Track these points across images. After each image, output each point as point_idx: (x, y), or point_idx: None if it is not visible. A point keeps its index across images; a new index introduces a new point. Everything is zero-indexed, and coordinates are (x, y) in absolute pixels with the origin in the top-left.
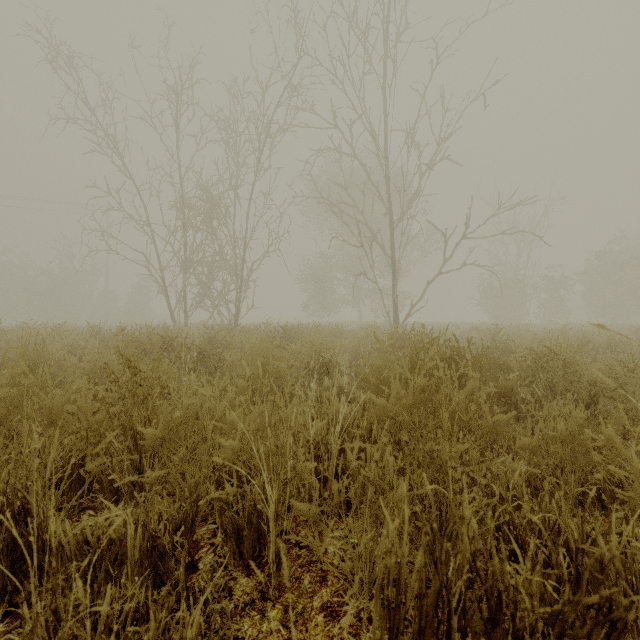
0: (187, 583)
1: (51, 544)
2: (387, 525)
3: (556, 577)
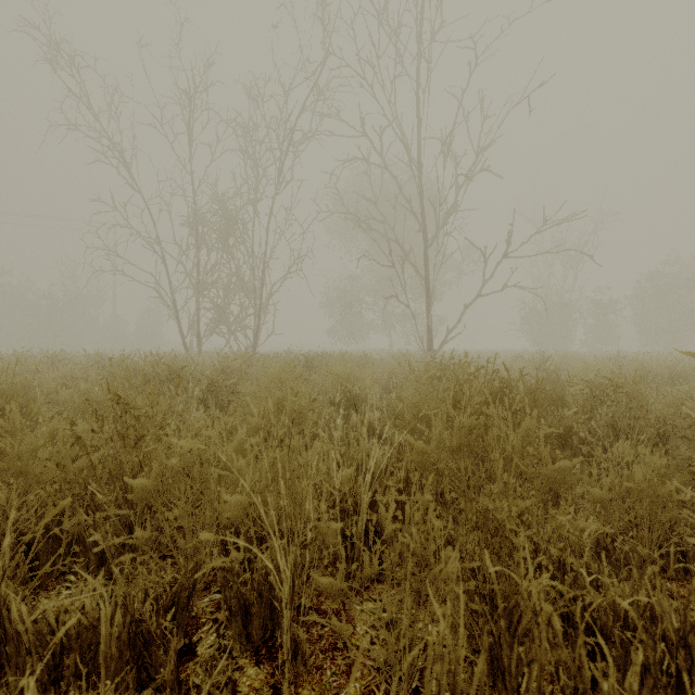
0: (181, 675)
1: (6, 631)
2: (432, 608)
3: (653, 681)
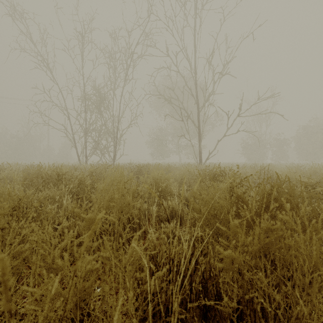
0: None
1: None
2: None
3: None
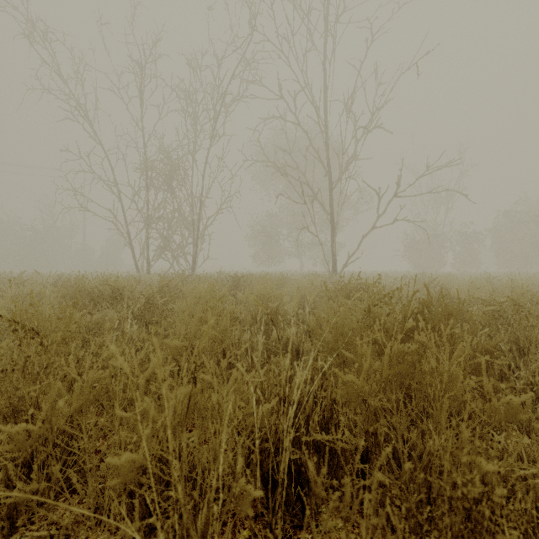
0: None
1: None
2: None
3: None
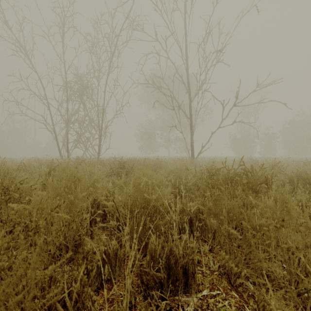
0: None
1: None
2: None
3: None
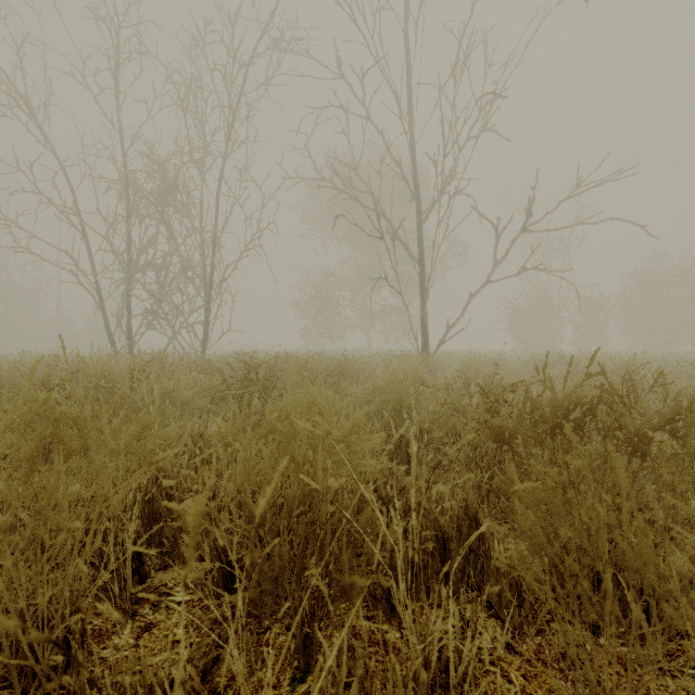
0: None
1: None
2: None
3: None
